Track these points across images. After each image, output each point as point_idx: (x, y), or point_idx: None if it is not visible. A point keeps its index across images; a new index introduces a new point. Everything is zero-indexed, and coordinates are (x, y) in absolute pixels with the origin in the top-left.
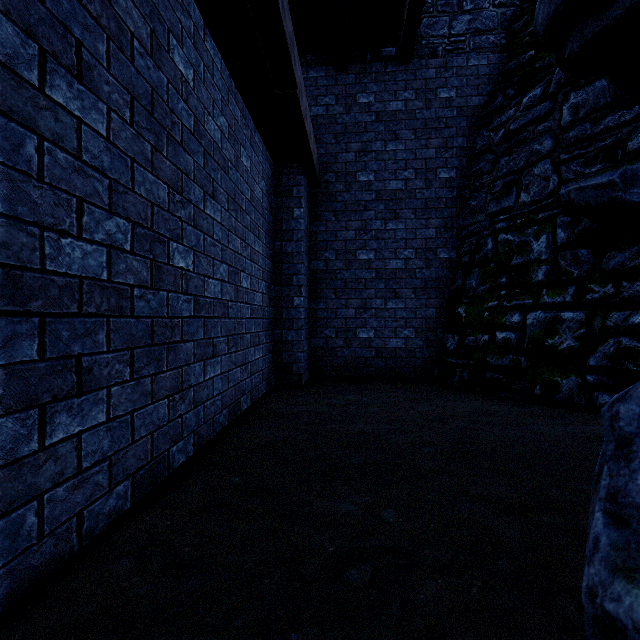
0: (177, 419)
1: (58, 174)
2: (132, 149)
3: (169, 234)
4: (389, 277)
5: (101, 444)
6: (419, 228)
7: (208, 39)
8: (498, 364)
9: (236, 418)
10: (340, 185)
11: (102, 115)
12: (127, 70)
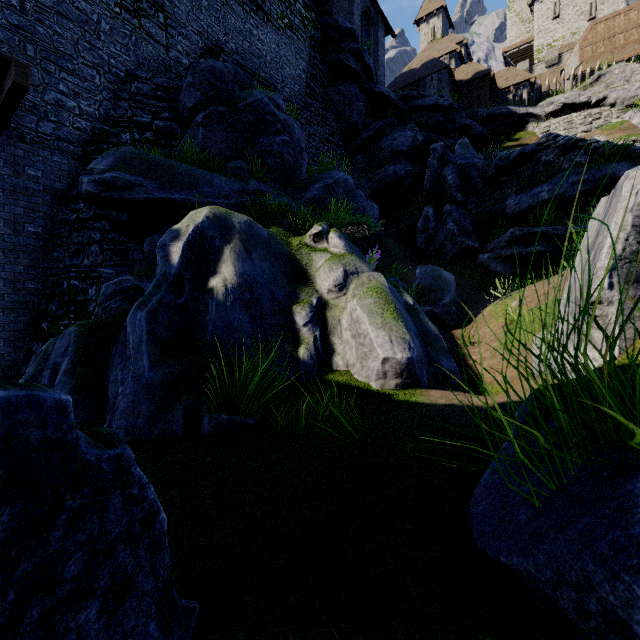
0: None
1: None
2: None
3: None
4: None
5: None
6: (8, 264)
7: None
8: None
9: None
10: None
11: None
12: None
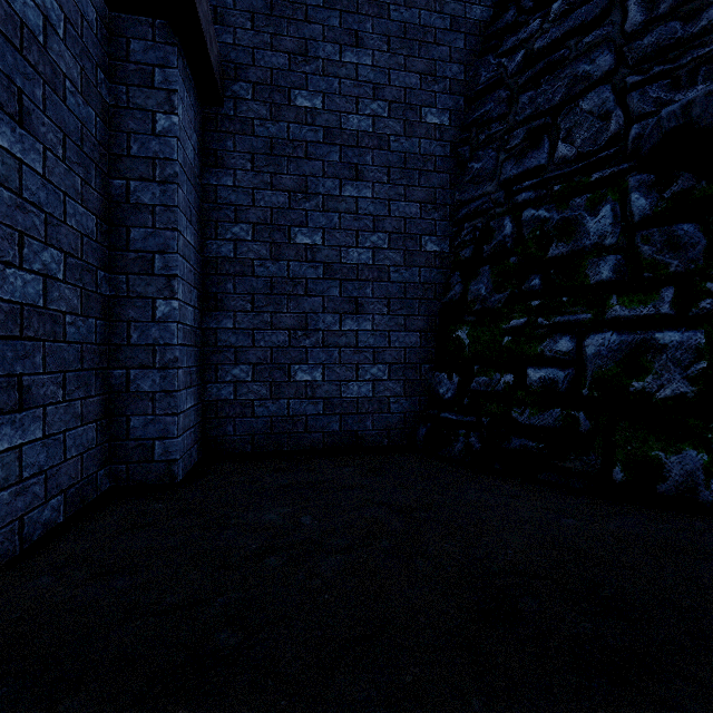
0: None
1: None
2: None
3: None
4: (347, 277)
5: None
6: (395, 199)
7: None
8: (534, 424)
9: None
10: (261, 107)
11: None
12: None
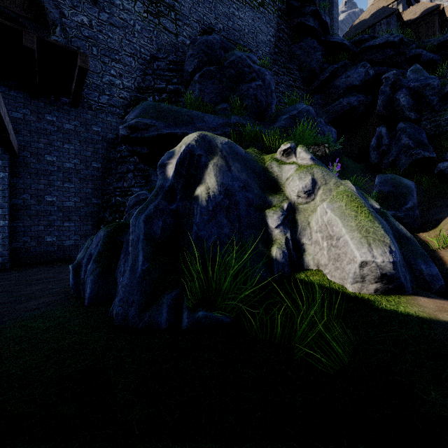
0: None
1: None
2: None
3: None
4: (65, 210)
5: None
6: (82, 188)
7: None
8: None
9: None
10: (34, 159)
11: None
12: None
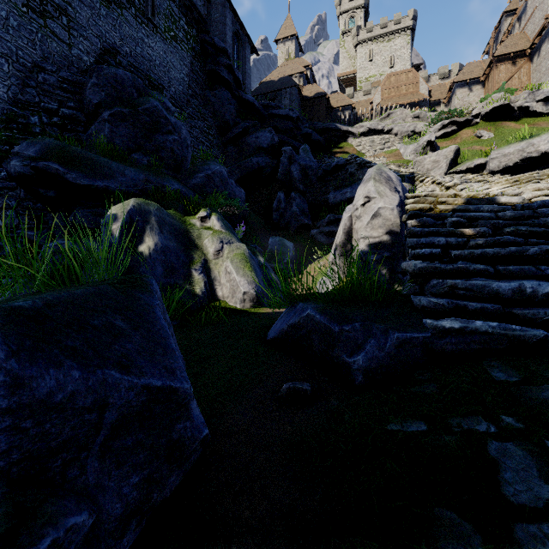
0: None
1: None
2: None
3: None
4: None
5: None
6: None
7: None
8: None
9: None
10: None
11: None
12: None
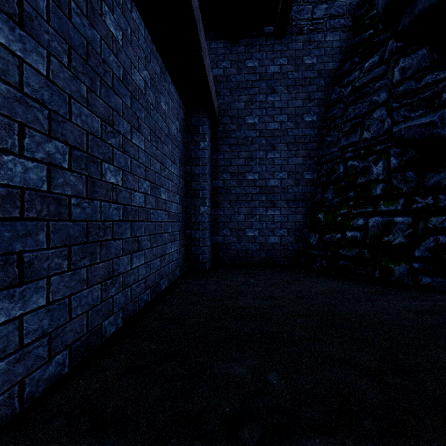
0: (108, 299)
1: (0, 102)
2: (69, 88)
3: (102, 156)
4: (269, 192)
5: (41, 323)
6: (290, 157)
7: (134, 11)
8: (348, 255)
9: (156, 296)
10: (234, 126)
11: (42, 58)
12: (65, 24)
